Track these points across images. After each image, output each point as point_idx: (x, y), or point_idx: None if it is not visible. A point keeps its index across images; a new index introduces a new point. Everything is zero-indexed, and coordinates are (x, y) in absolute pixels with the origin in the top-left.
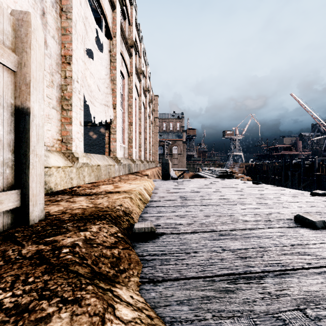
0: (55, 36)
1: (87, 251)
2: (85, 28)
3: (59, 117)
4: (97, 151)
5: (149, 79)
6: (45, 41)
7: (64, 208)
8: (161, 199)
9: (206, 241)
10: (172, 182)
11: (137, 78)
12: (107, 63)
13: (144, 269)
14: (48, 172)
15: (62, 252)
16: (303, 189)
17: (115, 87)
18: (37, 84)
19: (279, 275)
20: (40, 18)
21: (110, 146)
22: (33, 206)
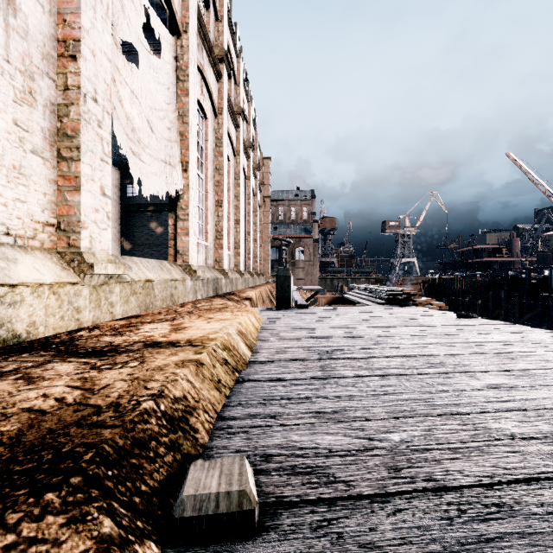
0: None
1: None
2: None
3: (52, 176)
4: (163, 255)
5: (254, 127)
6: None
7: None
8: (276, 357)
9: None
10: (298, 313)
11: (231, 121)
12: (169, 82)
13: None
14: (8, 298)
15: None
16: (529, 322)
17: (187, 130)
18: None
19: None
20: None
21: (177, 244)
22: None
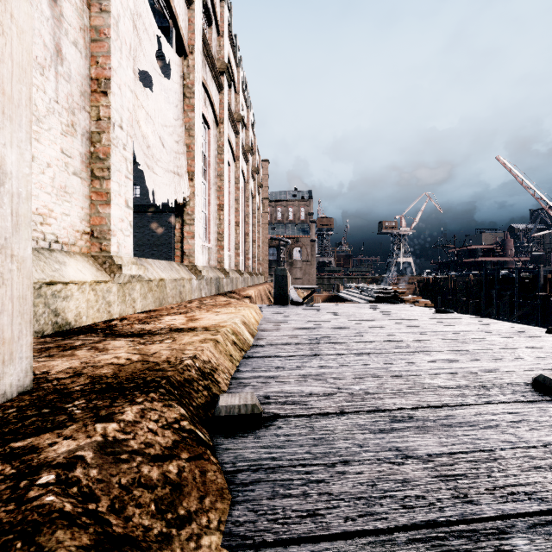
0: (79, 42)
1: (104, 474)
2: (136, 32)
3: (87, 192)
4: (163, 255)
5: (253, 131)
6: (58, 49)
7: (82, 363)
8: (274, 342)
9: (366, 434)
10: (294, 309)
11: (232, 128)
12: (177, 100)
13: (236, 509)
14: (62, 293)
15: (37, 484)
16: (518, 320)
17: (193, 142)
18: (15, 110)
19: (539, 526)
20: (49, 5)
21: (184, 247)
22: (4, 364)
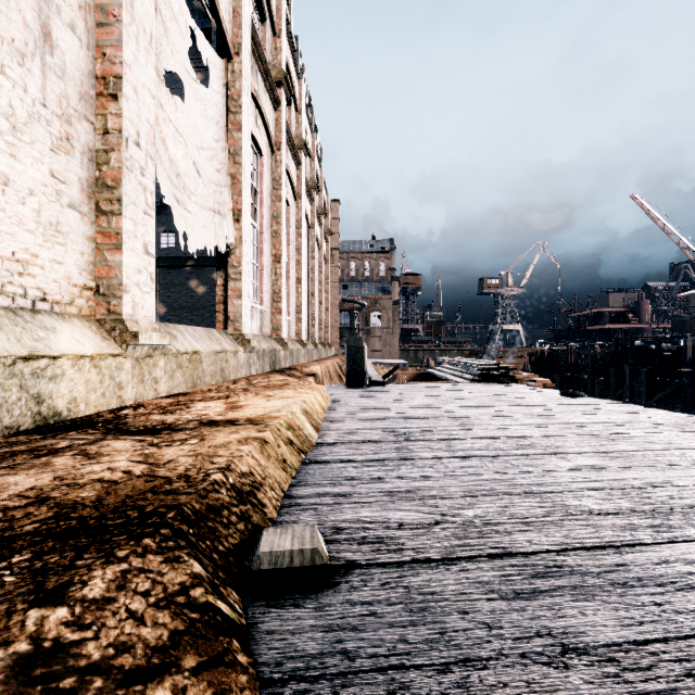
0: (78, 25)
1: None
2: (161, 20)
3: (90, 232)
4: (205, 321)
5: (319, 162)
6: (46, 32)
7: (55, 479)
8: (346, 438)
9: (494, 601)
10: (372, 391)
11: (292, 157)
12: (219, 115)
13: None
14: (49, 371)
15: None
16: (659, 404)
17: (240, 172)
18: None
19: None
20: None
21: (228, 309)
22: None
